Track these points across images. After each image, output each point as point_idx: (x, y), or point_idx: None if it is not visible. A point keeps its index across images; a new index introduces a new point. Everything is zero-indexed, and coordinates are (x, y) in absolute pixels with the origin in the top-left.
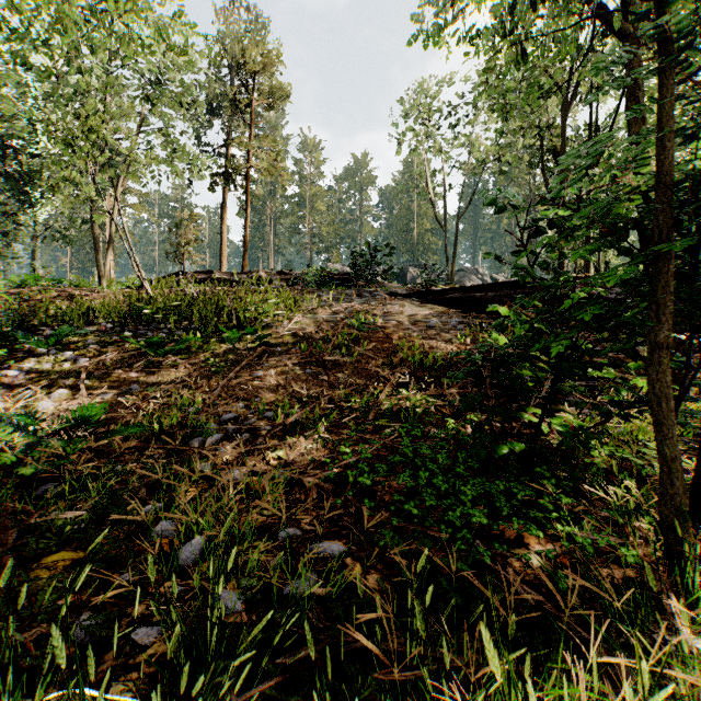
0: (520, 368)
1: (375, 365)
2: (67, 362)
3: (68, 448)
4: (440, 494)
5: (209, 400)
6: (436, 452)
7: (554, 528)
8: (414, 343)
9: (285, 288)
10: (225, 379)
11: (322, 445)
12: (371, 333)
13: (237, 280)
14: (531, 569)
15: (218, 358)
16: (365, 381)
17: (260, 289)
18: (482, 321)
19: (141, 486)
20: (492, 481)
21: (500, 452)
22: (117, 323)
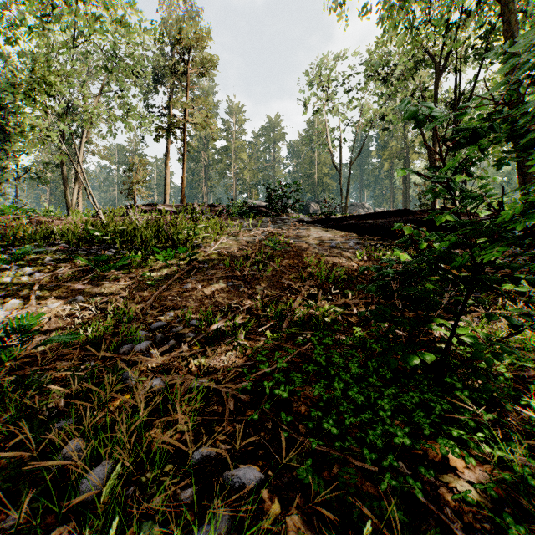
0: (422, 281)
1: (287, 278)
2: (25, 276)
3: (4, 356)
4: (355, 405)
5: (143, 309)
6: (346, 360)
7: (479, 448)
8: (320, 260)
9: (213, 216)
10: (157, 291)
11: (241, 352)
12: (284, 252)
13: (176, 211)
14: (469, 506)
15: (154, 273)
16: (279, 293)
17: (193, 217)
18: (375, 242)
19: (61, 398)
20: (403, 390)
21: (411, 363)
22: (73, 244)
